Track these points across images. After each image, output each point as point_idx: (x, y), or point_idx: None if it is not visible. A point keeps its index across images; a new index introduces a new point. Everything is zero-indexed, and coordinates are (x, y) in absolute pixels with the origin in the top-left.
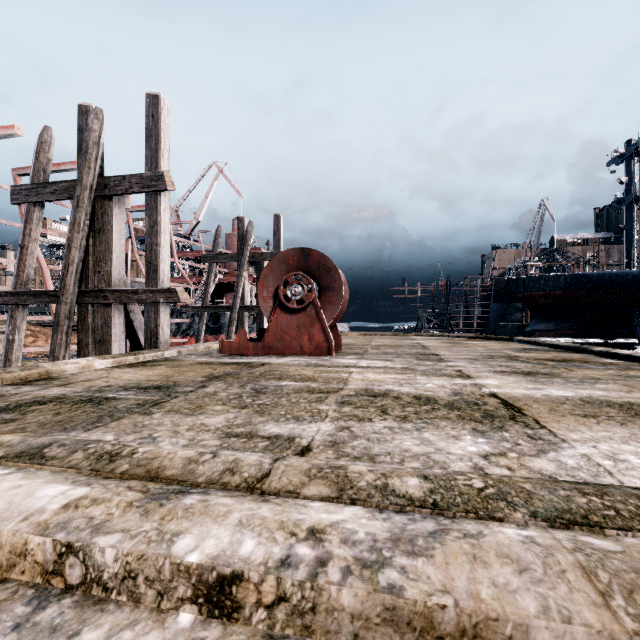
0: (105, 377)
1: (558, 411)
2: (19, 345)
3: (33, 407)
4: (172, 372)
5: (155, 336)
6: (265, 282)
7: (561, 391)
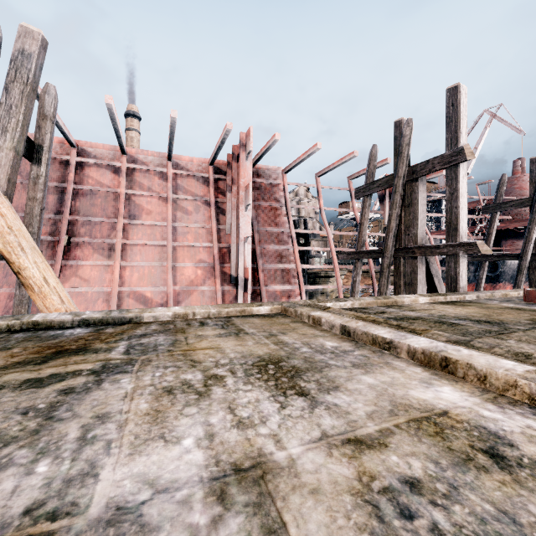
0: (433, 309)
1: None
2: (358, 284)
3: (410, 320)
4: (487, 312)
5: (454, 282)
6: None
7: None
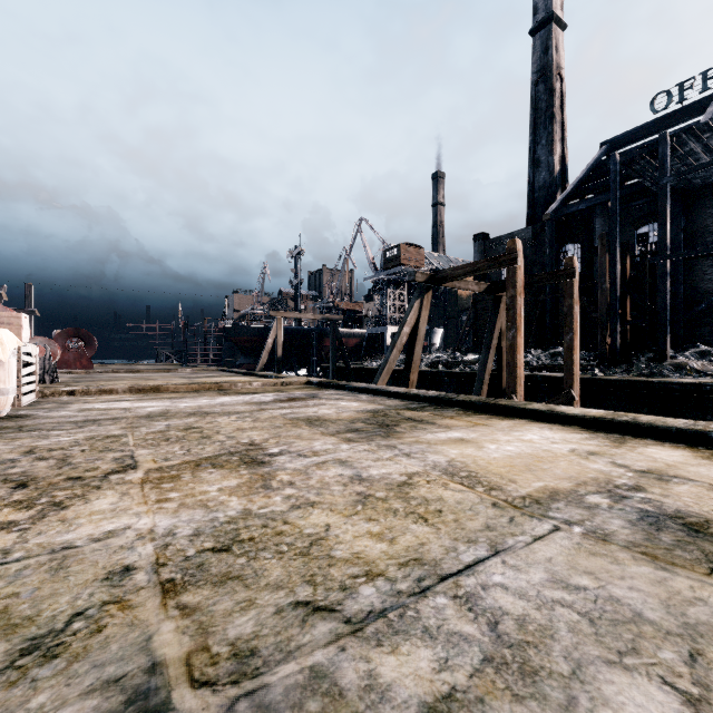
0: None
1: None
2: None
3: None
4: None
5: None
6: (57, 340)
7: None
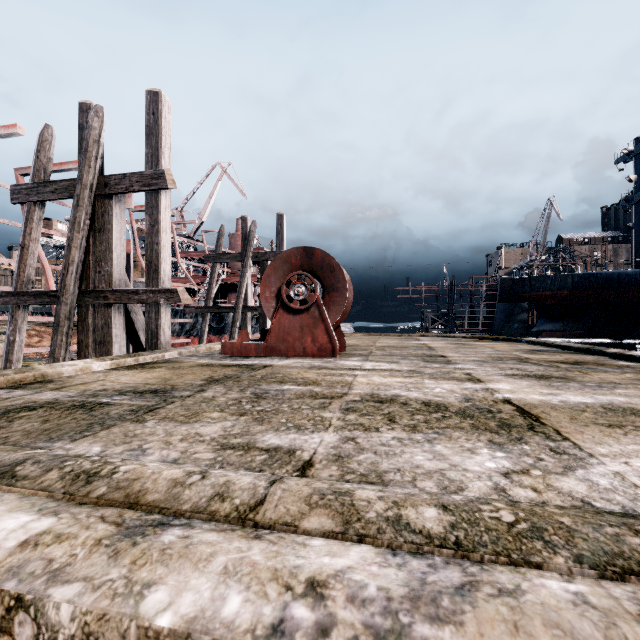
0: (102, 380)
1: (579, 420)
2: (20, 346)
3: (22, 413)
4: (171, 375)
5: (156, 337)
6: (267, 282)
7: (579, 397)
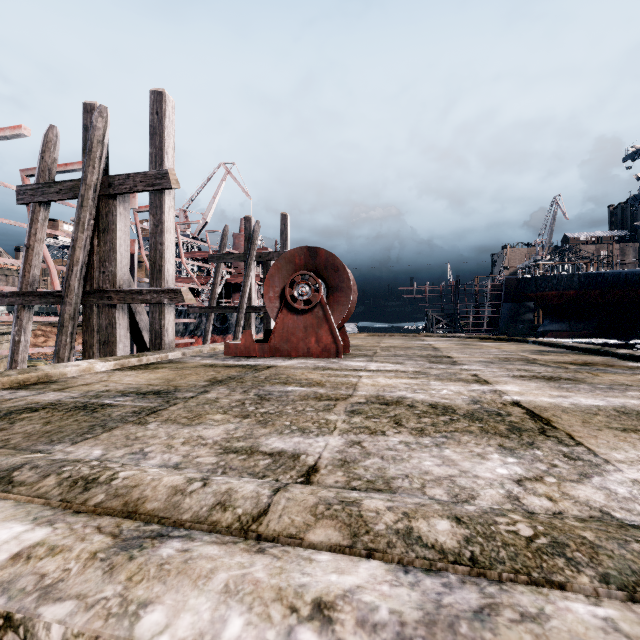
0: (105, 381)
1: (592, 424)
2: (25, 346)
3: (24, 415)
4: (174, 375)
5: (159, 337)
6: (271, 282)
7: (590, 399)
